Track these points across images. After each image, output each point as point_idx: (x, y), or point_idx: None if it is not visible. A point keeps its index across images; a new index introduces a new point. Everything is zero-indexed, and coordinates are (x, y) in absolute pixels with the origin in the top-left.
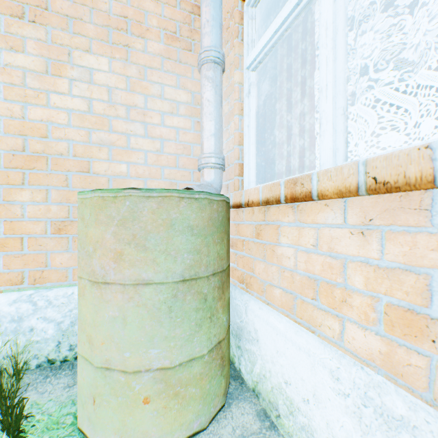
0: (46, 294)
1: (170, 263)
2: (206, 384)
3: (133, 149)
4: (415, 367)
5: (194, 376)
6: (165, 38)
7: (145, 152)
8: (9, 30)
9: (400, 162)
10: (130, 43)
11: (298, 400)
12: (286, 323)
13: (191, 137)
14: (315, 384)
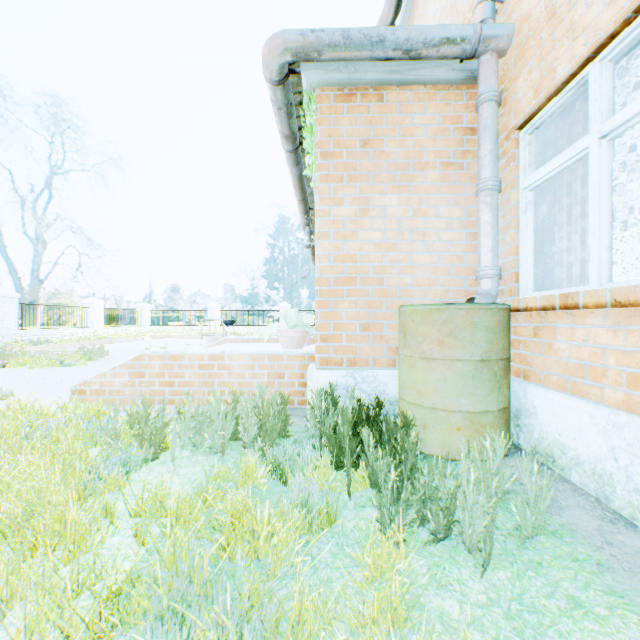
0: (361, 373)
1: (473, 348)
2: (495, 431)
3: (413, 264)
4: (639, 403)
5: (487, 423)
6: (440, 166)
7: (423, 265)
8: (336, 193)
9: (625, 292)
10: (412, 179)
11: (568, 441)
12: (559, 395)
13: (464, 248)
14: (579, 426)
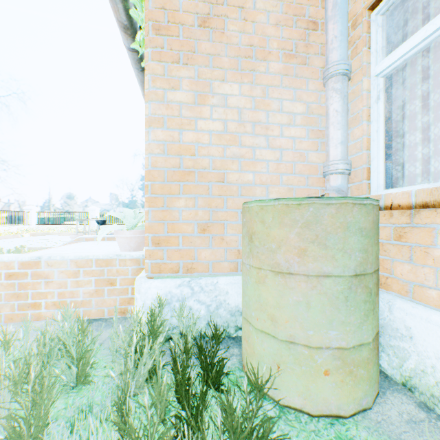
0: (199, 281)
1: (346, 259)
2: (370, 369)
3: (256, 160)
4: None
5: (362, 360)
6: (283, 57)
7: (266, 161)
8: (171, 74)
9: None
10: (255, 67)
11: None
12: None
13: (306, 145)
14: None
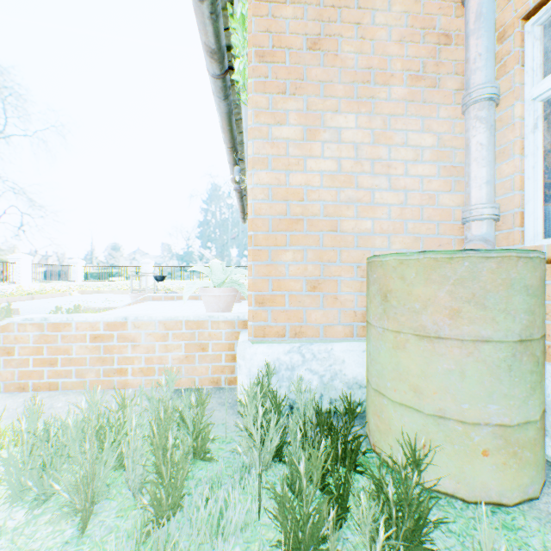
0: (310, 348)
1: (509, 322)
2: (537, 452)
3: (375, 204)
4: None
5: (528, 440)
6: (408, 80)
7: (386, 206)
8: (276, 107)
9: None
10: (374, 94)
11: None
12: None
13: (437, 185)
14: None
